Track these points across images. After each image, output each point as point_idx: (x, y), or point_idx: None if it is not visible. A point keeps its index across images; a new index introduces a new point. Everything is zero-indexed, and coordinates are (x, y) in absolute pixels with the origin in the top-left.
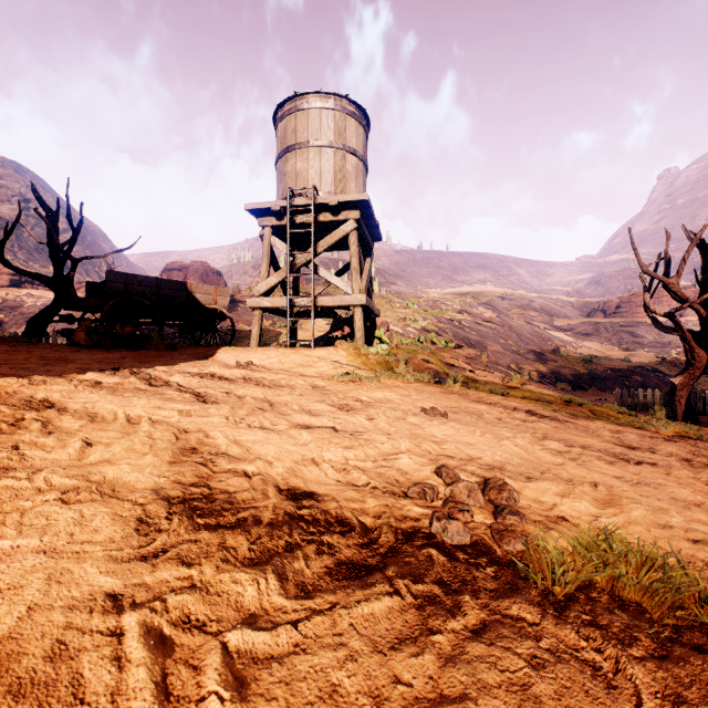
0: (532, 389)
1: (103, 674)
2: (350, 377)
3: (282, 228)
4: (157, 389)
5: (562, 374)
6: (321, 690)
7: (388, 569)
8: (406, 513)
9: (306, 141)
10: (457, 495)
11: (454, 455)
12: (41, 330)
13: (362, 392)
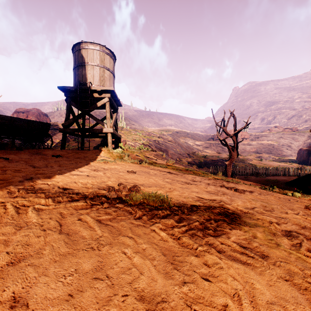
0: (176, 166)
1: (1, 210)
2: (103, 161)
3: (76, 98)
4: (12, 163)
5: (195, 162)
6: (58, 212)
7: (86, 199)
8: (100, 192)
9: (87, 62)
10: (120, 188)
11: (129, 182)
12: None
13: (106, 166)
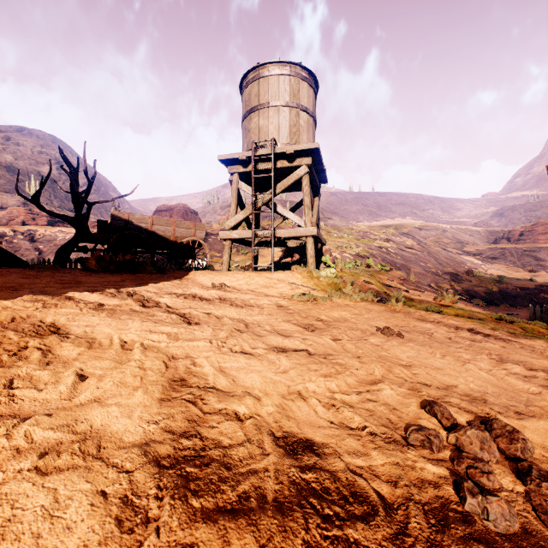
0: (463, 307)
1: None
2: (306, 297)
3: (247, 174)
4: (149, 311)
5: (476, 292)
6: None
7: None
8: (422, 476)
9: (267, 102)
10: (466, 445)
11: (428, 382)
12: (66, 257)
13: (320, 311)
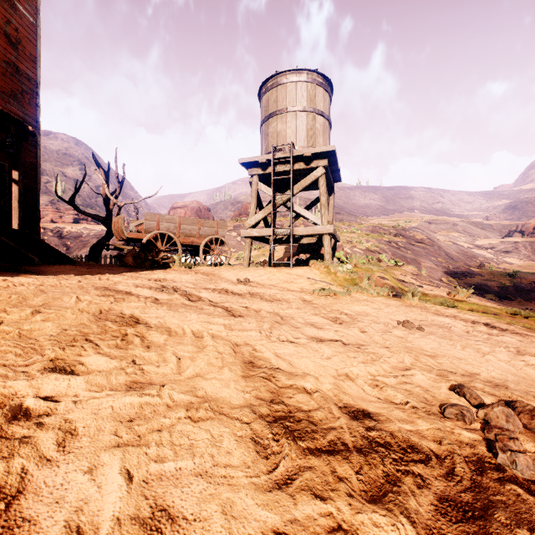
0: (477, 302)
1: None
2: (327, 292)
3: (264, 175)
4: (197, 305)
5: (489, 286)
6: None
7: (497, 513)
8: (460, 438)
9: (285, 108)
10: (493, 418)
11: (453, 370)
12: (98, 254)
13: (342, 305)
